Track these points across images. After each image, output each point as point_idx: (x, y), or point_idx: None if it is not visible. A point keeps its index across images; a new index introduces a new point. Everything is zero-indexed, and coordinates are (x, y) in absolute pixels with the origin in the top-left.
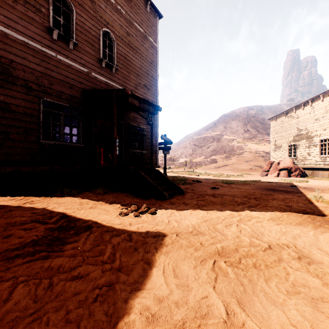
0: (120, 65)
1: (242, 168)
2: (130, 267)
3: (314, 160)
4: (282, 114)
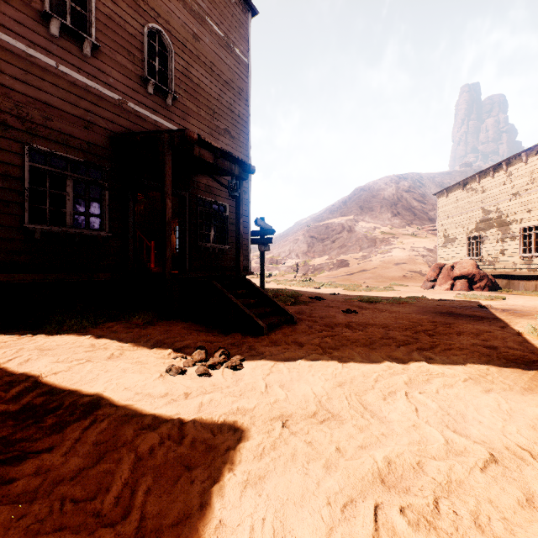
0: (181, 92)
1: (391, 276)
2: (165, 534)
3: (512, 262)
4: (458, 186)
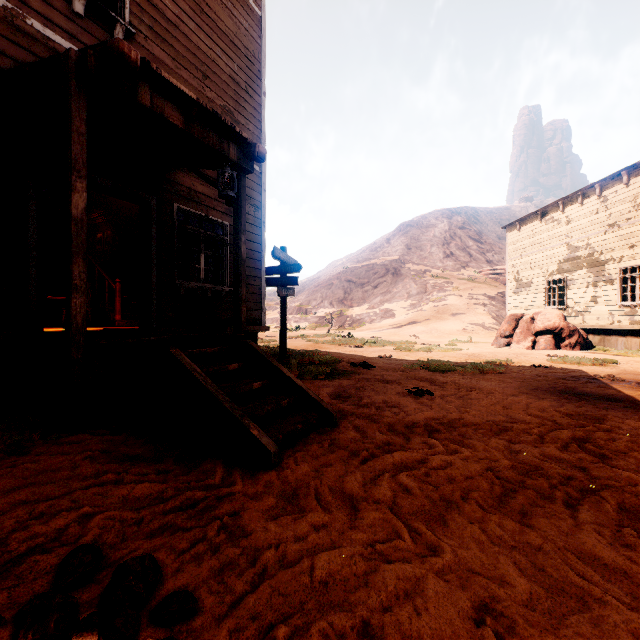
0: (143, 29)
1: (448, 329)
2: None
3: (608, 313)
4: (534, 217)
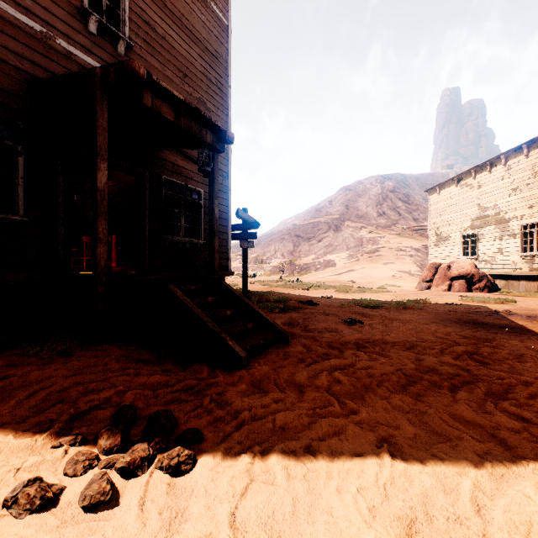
0: (138, 41)
1: (380, 276)
2: None
3: (511, 262)
4: (451, 182)
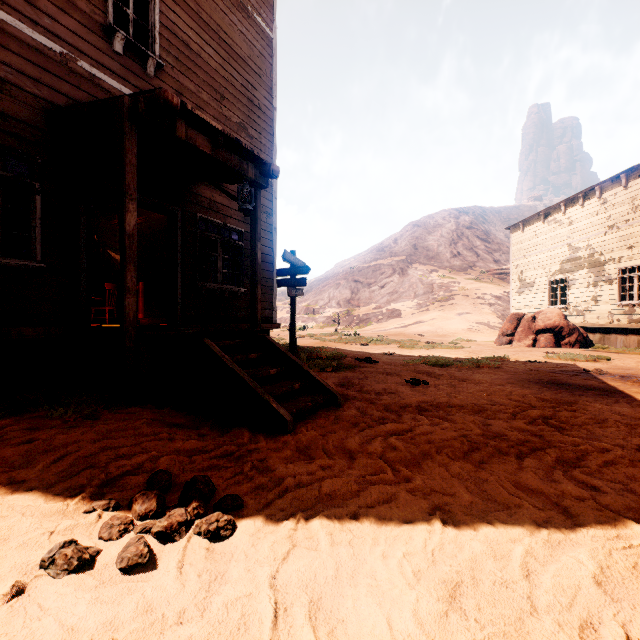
0: (170, 60)
1: (454, 329)
2: None
3: (608, 312)
4: (537, 218)
